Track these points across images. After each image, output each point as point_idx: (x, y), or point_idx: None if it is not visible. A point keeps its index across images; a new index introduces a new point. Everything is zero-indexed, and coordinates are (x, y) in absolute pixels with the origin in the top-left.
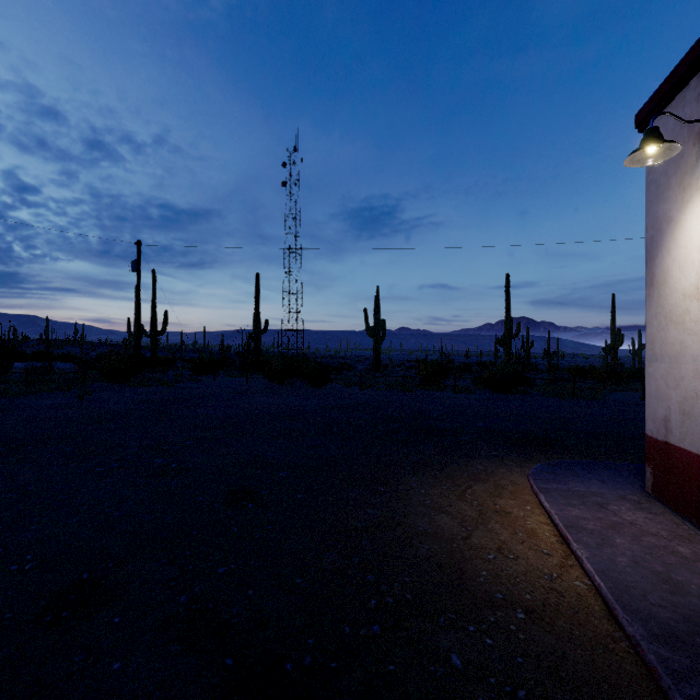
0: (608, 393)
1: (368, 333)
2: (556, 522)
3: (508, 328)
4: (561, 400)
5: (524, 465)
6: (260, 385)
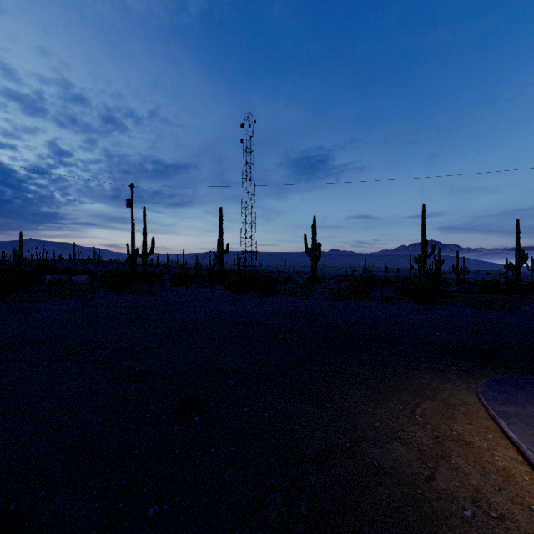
0: (521, 304)
1: (306, 253)
2: (533, 461)
3: (423, 249)
4: (480, 311)
5: (469, 380)
6: (222, 294)
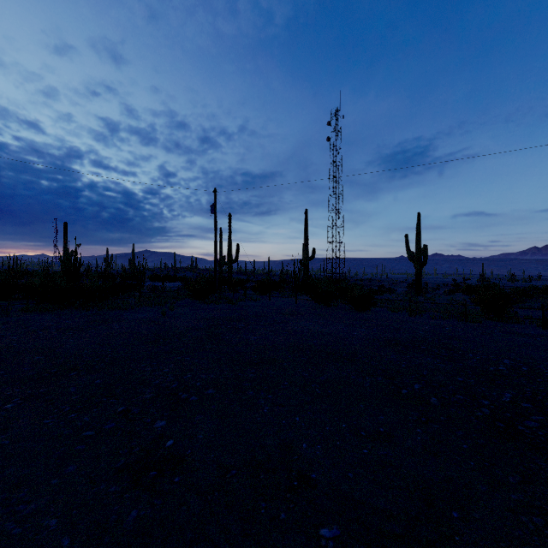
0: None
1: (408, 257)
2: None
3: None
4: None
5: None
6: (307, 306)
